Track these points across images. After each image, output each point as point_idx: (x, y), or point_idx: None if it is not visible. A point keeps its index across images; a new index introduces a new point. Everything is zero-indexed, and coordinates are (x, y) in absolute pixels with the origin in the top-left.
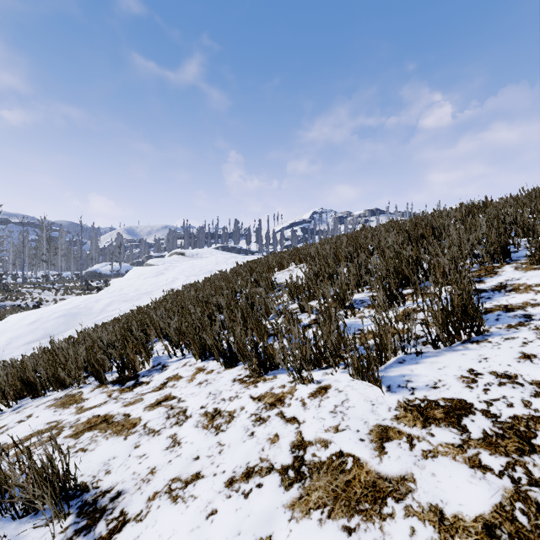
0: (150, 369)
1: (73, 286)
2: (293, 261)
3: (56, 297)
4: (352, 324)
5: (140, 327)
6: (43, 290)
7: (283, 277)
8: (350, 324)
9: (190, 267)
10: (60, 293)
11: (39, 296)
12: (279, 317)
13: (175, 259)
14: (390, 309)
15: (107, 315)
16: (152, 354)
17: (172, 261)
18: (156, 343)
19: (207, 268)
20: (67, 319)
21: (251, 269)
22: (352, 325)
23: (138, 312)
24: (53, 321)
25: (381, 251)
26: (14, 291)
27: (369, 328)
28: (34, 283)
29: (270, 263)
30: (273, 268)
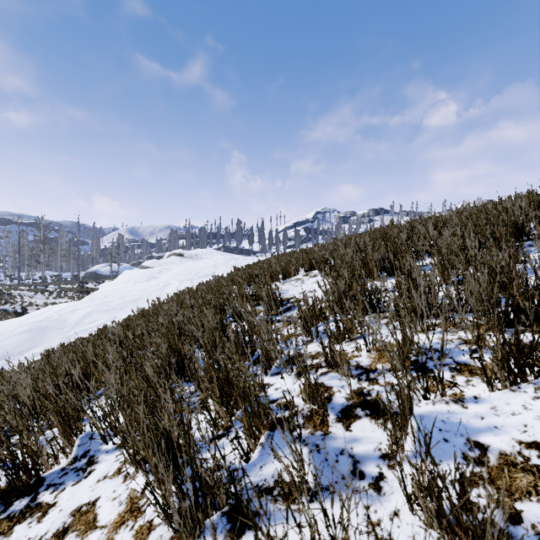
0: (67, 465)
1: (69, 288)
2: (301, 266)
3: (47, 301)
4: (445, 420)
5: (81, 371)
6: (36, 293)
7: (291, 289)
8: (441, 419)
9: (185, 269)
10: (53, 296)
11: (29, 300)
12: (289, 373)
13: (172, 260)
14: (518, 384)
15: (82, 329)
16: (81, 429)
17: (169, 263)
18: (101, 399)
19: (203, 271)
20: (34, 334)
21: (250, 276)
22: (447, 423)
23: (104, 334)
24: (16, 337)
25: (440, 259)
26: (6, 294)
27: (498, 444)
28: (30, 285)
29: (273, 270)
30: (277, 276)
